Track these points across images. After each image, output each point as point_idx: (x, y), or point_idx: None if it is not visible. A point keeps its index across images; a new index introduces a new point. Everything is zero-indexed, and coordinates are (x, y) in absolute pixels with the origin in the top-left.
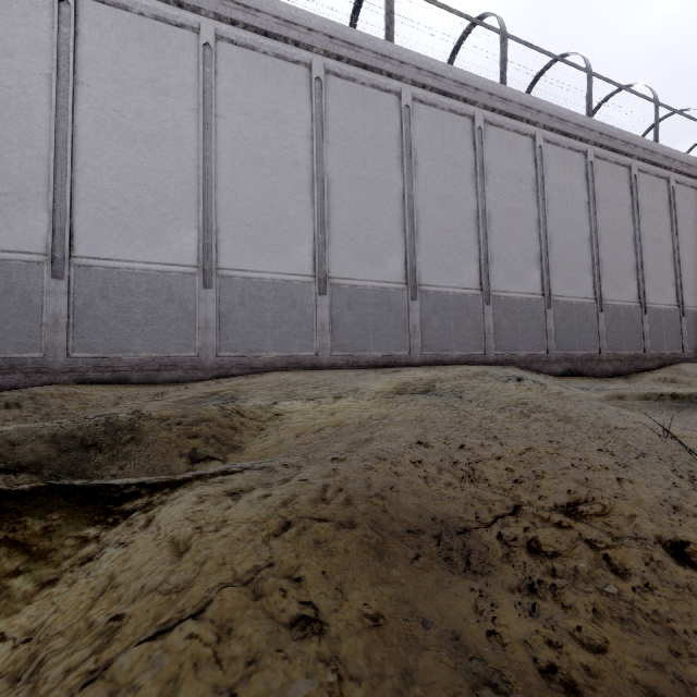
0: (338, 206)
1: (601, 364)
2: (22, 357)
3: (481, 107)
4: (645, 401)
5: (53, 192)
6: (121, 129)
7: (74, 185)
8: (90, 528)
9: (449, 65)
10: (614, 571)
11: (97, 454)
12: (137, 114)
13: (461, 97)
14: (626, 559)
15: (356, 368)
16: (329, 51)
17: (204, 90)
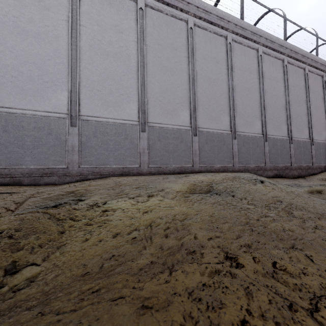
0: (152, 82)
1: (292, 171)
2: None
3: (231, 32)
4: None
5: None
6: (18, 28)
7: None
8: None
9: (214, 7)
10: None
11: None
12: (29, 20)
13: (220, 25)
14: None
15: (163, 174)
16: None
17: (72, 9)
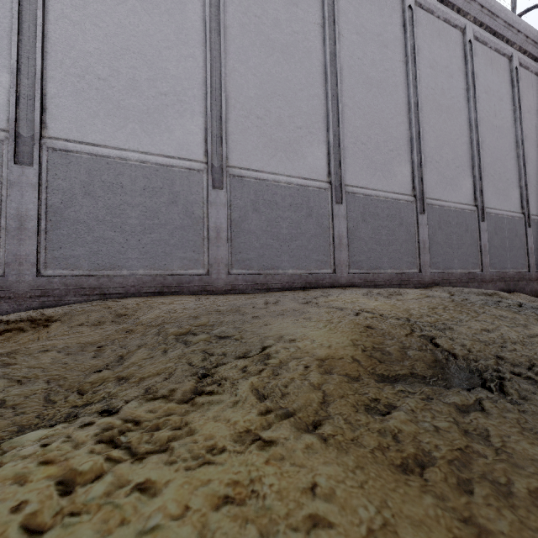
0: (240, 71)
1: (531, 283)
2: None
3: None
4: None
5: None
6: None
7: None
8: None
9: None
10: None
11: None
12: None
13: None
14: None
15: (265, 292)
16: None
17: None
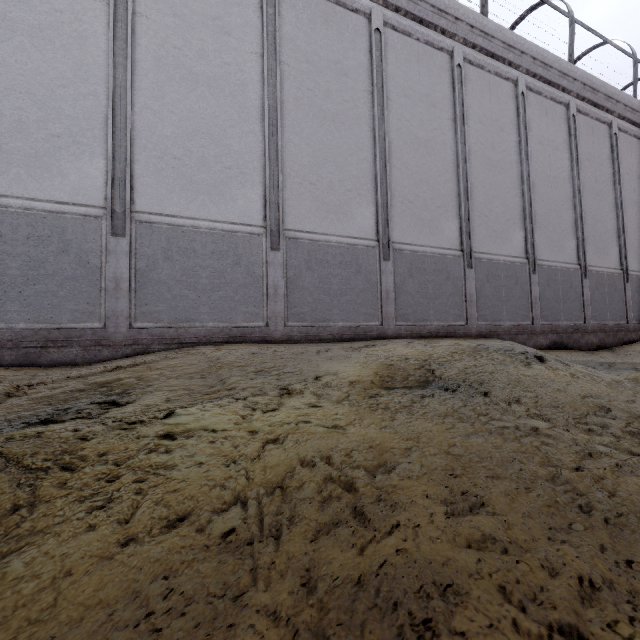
0: (295, 142)
1: (586, 335)
2: None
3: (461, 41)
4: None
5: None
6: None
7: None
8: None
9: None
10: None
11: None
12: None
13: (439, 27)
14: None
15: (317, 342)
16: None
17: None
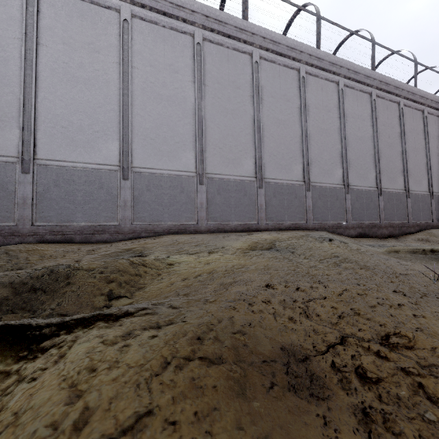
0: (211, 126)
1: (381, 229)
2: (1, 225)
3: (304, 63)
4: (413, 254)
5: (23, 116)
6: (68, 75)
7: (37, 112)
8: (14, 362)
9: (283, 36)
10: (429, 398)
11: (42, 294)
12: (79, 65)
13: (291, 57)
14: (437, 387)
15: (223, 232)
16: (205, 26)
17: (123, 50)
